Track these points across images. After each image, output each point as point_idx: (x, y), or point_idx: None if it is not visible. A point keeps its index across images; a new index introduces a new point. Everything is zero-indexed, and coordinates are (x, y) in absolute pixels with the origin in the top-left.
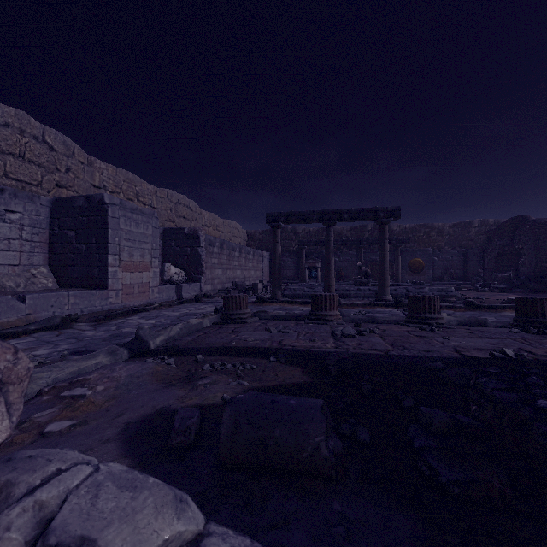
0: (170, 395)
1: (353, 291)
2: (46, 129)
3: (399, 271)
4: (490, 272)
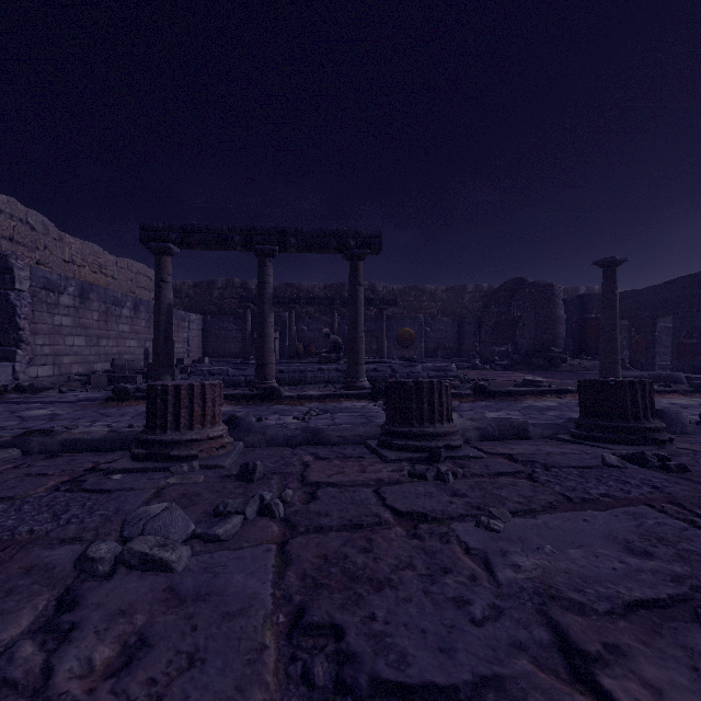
0: None
1: (311, 373)
2: None
3: (384, 343)
4: (486, 345)
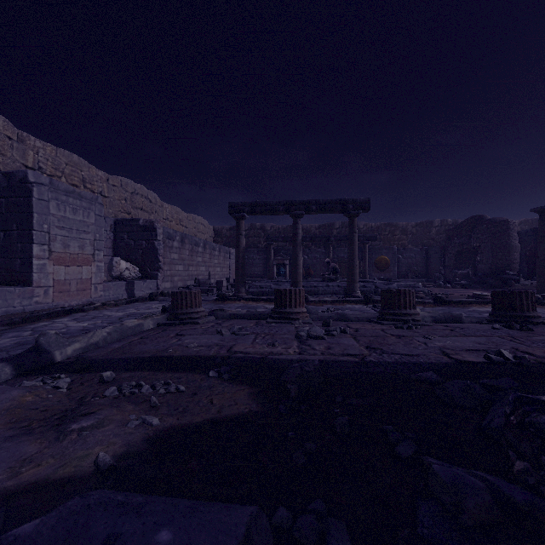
0: (6, 456)
1: (321, 288)
2: None
3: (366, 268)
4: (450, 269)
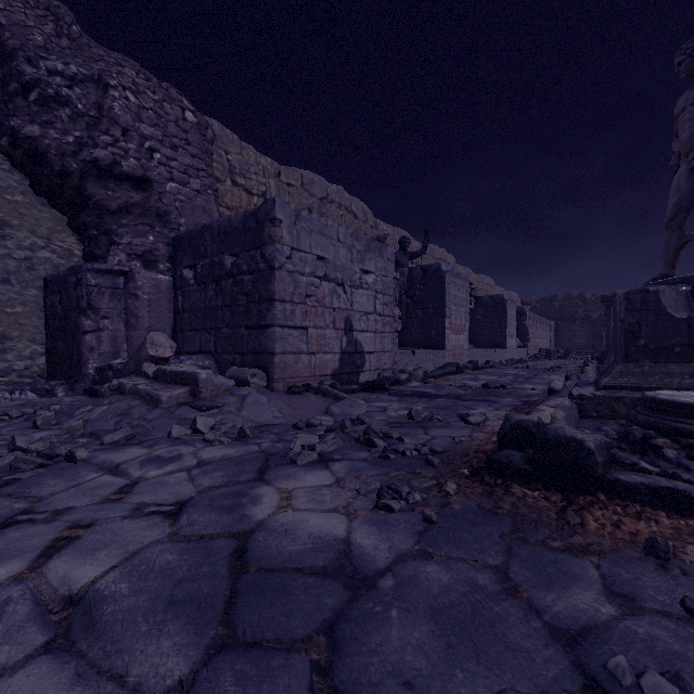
0: None
1: None
2: (448, 255)
3: None
4: None
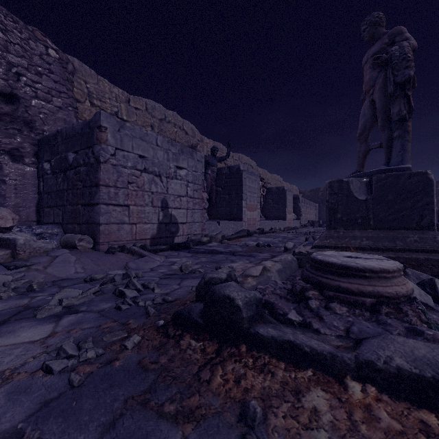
0: None
1: None
2: (251, 161)
3: None
4: None
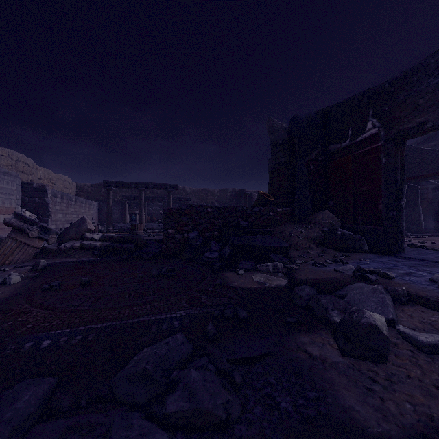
0: None
1: (155, 226)
2: None
3: None
4: None
